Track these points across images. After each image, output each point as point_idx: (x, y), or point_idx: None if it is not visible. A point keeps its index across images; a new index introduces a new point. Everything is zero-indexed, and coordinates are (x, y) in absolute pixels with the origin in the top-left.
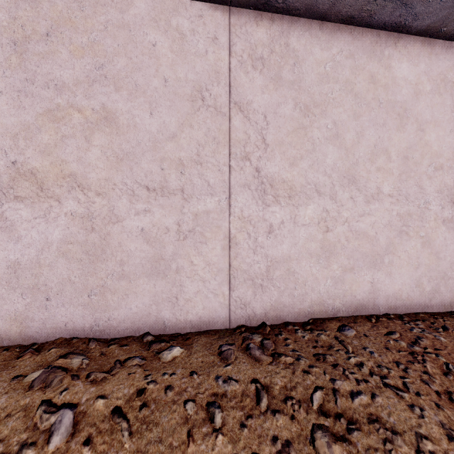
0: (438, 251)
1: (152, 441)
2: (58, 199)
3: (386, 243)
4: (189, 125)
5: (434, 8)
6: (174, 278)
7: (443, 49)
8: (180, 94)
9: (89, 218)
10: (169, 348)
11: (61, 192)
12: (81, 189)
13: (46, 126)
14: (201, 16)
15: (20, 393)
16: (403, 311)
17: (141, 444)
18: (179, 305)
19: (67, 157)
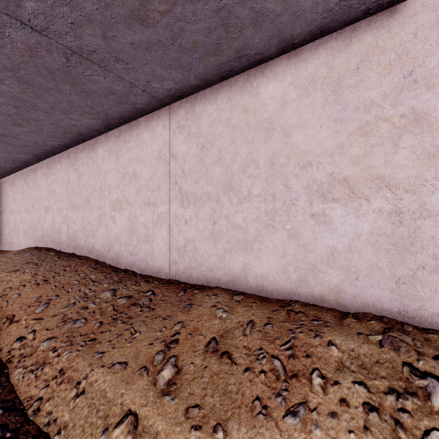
0: None
1: None
2: (366, 199)
3: None
4: None
5: None
6: None
7: None
8: None
9: (396, 214)
10: None
11: (369, 193)
12: (389, 189)
13: (356, 141)
14: None
15: (375, 348)
16: None
17: None
18: None
19: (374, 162)
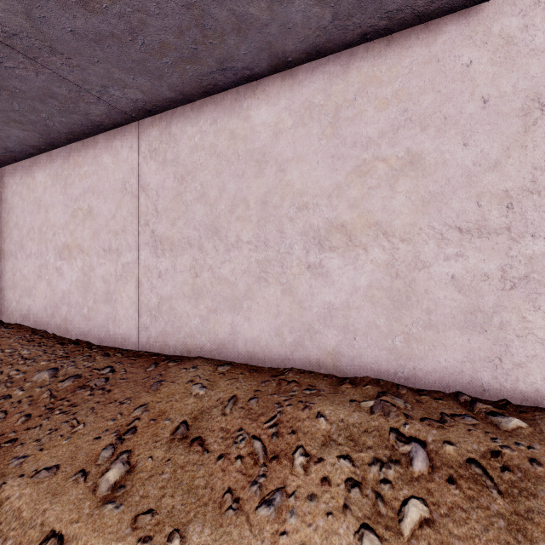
0: None
1: (533, 510)
2: (364, 248)
3: None
4: (519, 146)
5: None
6: (496, 335)
7: None
8: (505, 112)
9: (393, 265)
10: (505, 416)
11: (367, 241)
12: (386, 237)
13: (354, 182)
14: (538, 3)
15: (366, 415)
16: None
17: (518, 508)
18: (503, 368)
19: (372, 207)
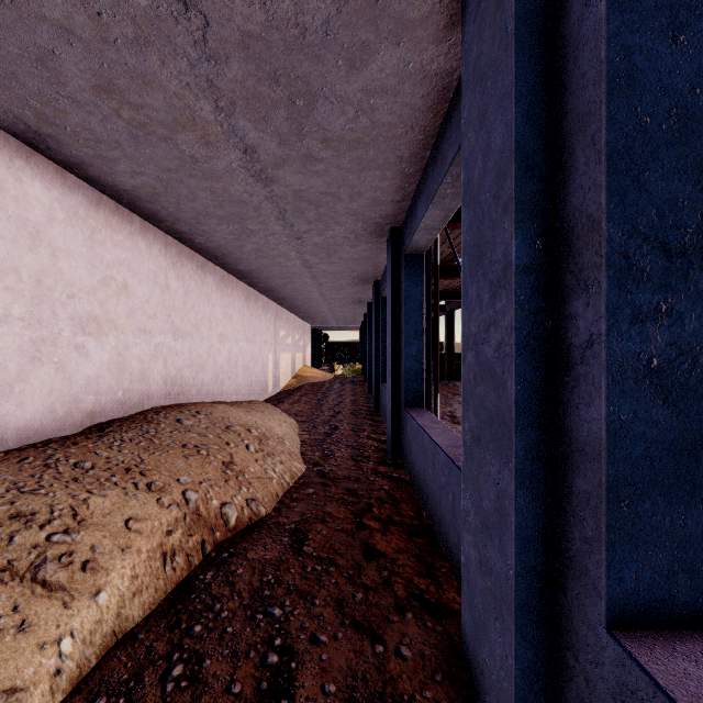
0: (71, 376)
1: None
2: None
3: (17, 371)
4: None
5: (67, 153)
6: None
7: (75, 185)
8: None
9: None
10: None
11: None
12: None
13: None
14: None
15: None
16: (37, 440)
17: None
18: None
19: None
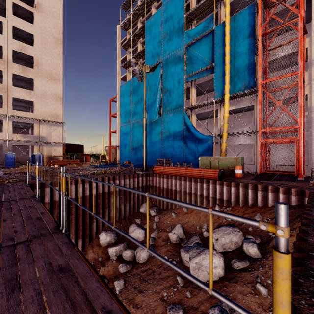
0: None
1: None
2: None
3: None
4: None
5: None
6: None
7: None
8: None
9: None
10: None
11: None
12: None
13: None
14: None
15: None
16: None
17: None
18: None
19: None
